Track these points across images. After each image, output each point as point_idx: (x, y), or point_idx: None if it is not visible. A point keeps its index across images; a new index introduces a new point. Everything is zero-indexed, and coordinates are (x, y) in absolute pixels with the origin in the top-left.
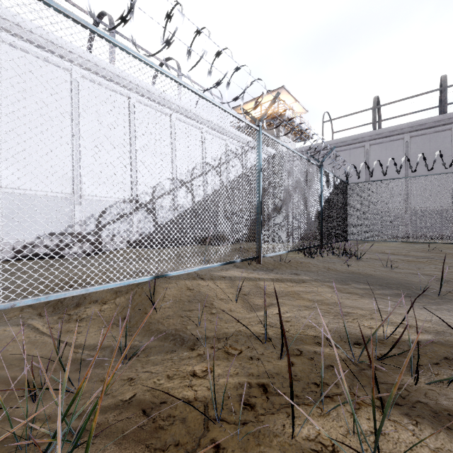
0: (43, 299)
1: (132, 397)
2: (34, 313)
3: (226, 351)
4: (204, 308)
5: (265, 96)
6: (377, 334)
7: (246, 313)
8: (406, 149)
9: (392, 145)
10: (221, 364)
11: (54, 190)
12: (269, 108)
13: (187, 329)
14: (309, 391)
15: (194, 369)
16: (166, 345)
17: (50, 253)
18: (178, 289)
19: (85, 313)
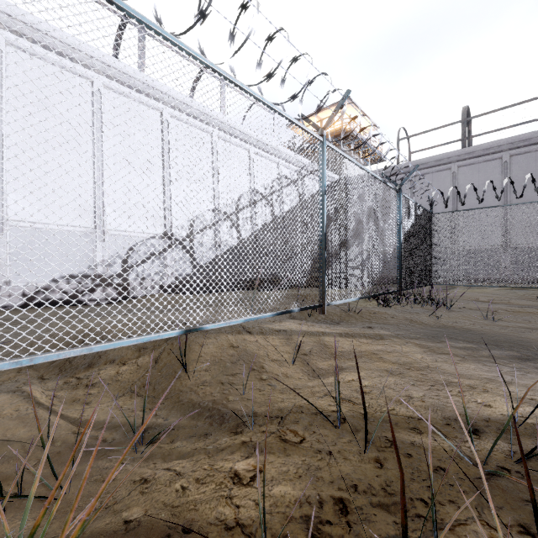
0: (26, 361)
1: (141, 516)
2: (34, 376)
3: (283, 439)
4: (251, 372)
5: (326, 110)
6: (500, 417)
7: (308, 379)
8: (505, 171)
9: (486, 166)
10: (276, 461)
11: (72, 223)
12: (336, 112)
13: (229, 401)
14: (414, 514)
15: (236, 468)
16: (199, 425)
17: (67, 300)
18: (217, 347)
19: (98, 377)
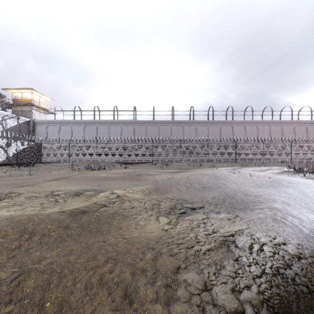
0: None
1: None
2: None
3: None
4: None
5: (23, 90)
6: None
7: None
8: (84, 129)
9: (80, 127)
10: None
11: None
12: None
13: None
14: None
15: None
16: None
17: None
18: None
19: None
